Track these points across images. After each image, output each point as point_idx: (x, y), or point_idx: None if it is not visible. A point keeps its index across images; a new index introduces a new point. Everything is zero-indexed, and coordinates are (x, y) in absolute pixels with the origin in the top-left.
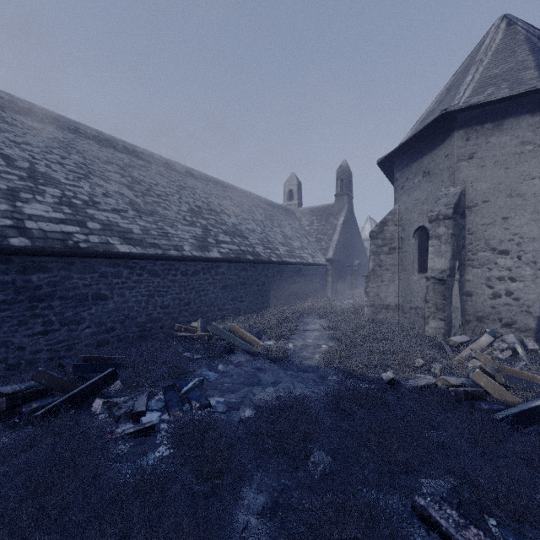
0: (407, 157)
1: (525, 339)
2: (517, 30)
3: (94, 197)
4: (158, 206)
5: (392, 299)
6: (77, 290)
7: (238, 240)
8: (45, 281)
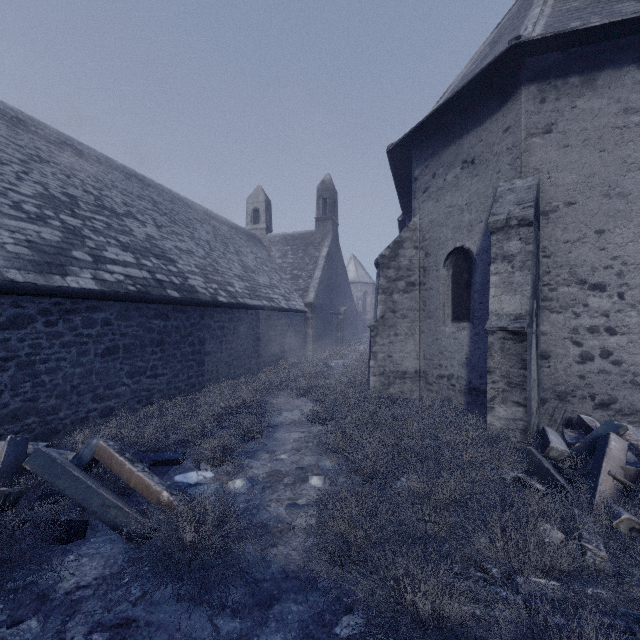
0: (433, 141)
1: (638, 430)
2: None
3: None
4: None
5: (411, 363)
6: None
7: (152, 263)
8: None
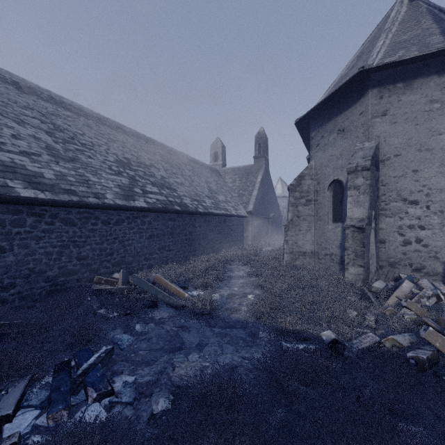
0: (322, 117)
1: (435, 283)
2: (419, 4)
3: None
4: (81, 154)
5: (309, 247)
6: None
7: (166, 192)
8: None
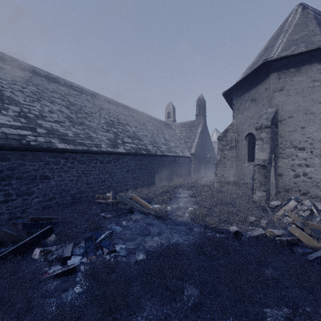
0: (240, 90)
1: (315, 203)
2: (309, 12)
3: (43, 112)
4: (85, 119)
5: (232, 178)
6: (28, 173)
7: (136, 142)
8: (6, 167)
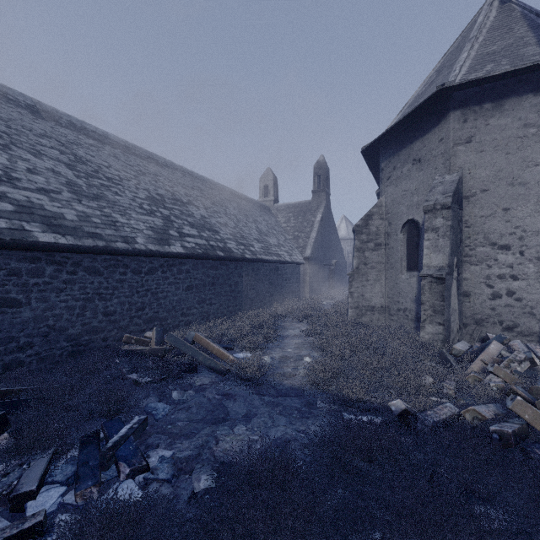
0: (394, 144)
1: (530, 345)
2: (512, 8)
3: (13, 171)
4: (106, 190)
5: (378, 300)
6: None
7: (207, 234)
8: None
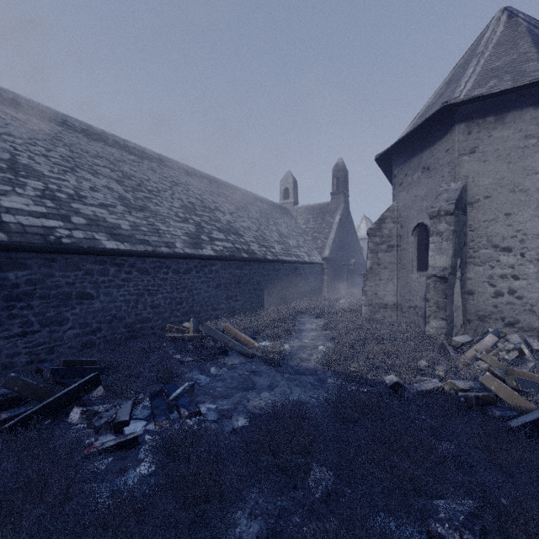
0: (405, 152)
1: (529, 339)
2: (519, 22)
3: (81, 190)
4: (149, 201)
5: (391, 298)
6: (59, 289)
7: (232, 238)
8: (23, 279)
